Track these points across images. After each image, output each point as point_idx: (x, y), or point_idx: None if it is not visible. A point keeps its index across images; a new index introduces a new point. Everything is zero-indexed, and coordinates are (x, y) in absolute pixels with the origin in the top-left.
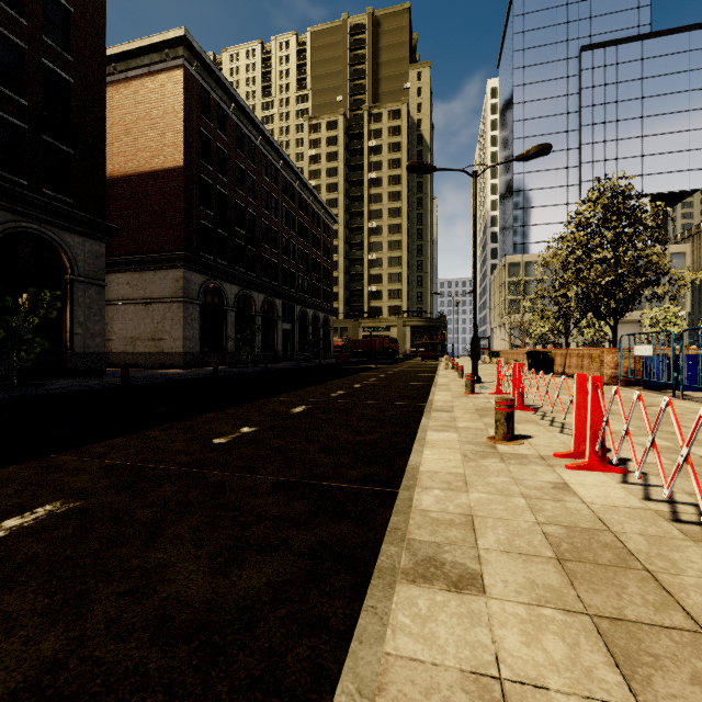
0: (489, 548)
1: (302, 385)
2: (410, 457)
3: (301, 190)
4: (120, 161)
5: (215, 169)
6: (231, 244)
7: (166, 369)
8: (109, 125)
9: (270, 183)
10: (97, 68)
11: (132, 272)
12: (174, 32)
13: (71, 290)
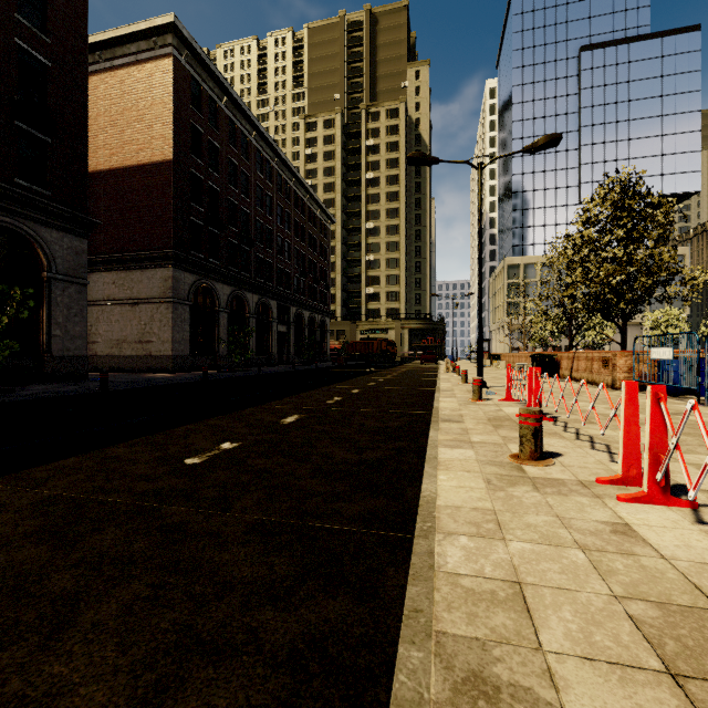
0: (561, 652)
1: (296, 390)
2: (423, 485)
3: (296, 188)
4: (105, 154)
5: (206, 164)
6: (224, 242)
7: (154, 372)
8: (93, 116)
9: (264, 180)
10: (77, 52)
11: (118, 271)
12: (163, 18)
13: (49, 288)
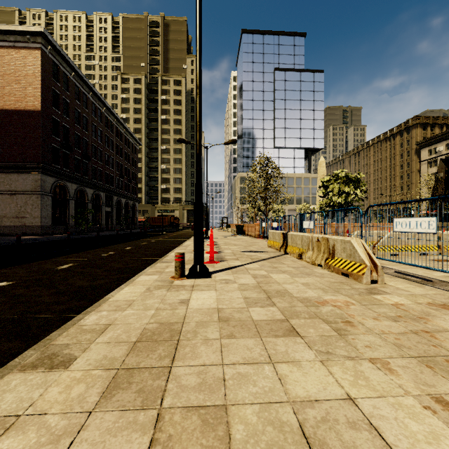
0: None
1: (125, 241)
2: (167, 254)
3: (117, 125)
4: None
5: (61, 112)
6: (72, 158)
7: (27, 236)
8: None
9: (97, 121)
10: None
11: None
12: (35, 27)
13: None
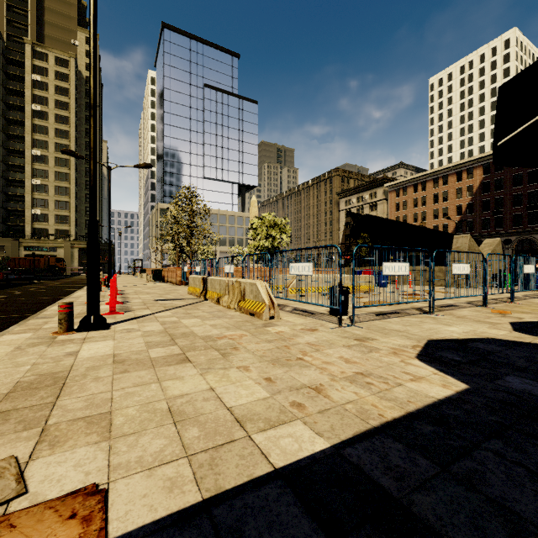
0: None
1: None
2: (45, 308)
3: None
4: None
5: None
6: None
7: None
8: None
9: None
10: None
11: None
12: None
13: None
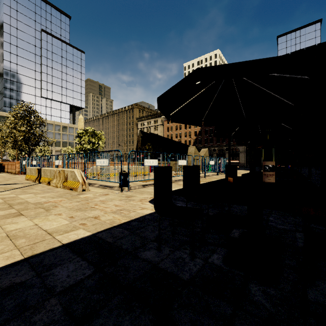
0: None
1: None
2: None
3: None
4: None
5: None
6: None
7: None
8: None
9: None
10: None
11: None
12: None
13: None
